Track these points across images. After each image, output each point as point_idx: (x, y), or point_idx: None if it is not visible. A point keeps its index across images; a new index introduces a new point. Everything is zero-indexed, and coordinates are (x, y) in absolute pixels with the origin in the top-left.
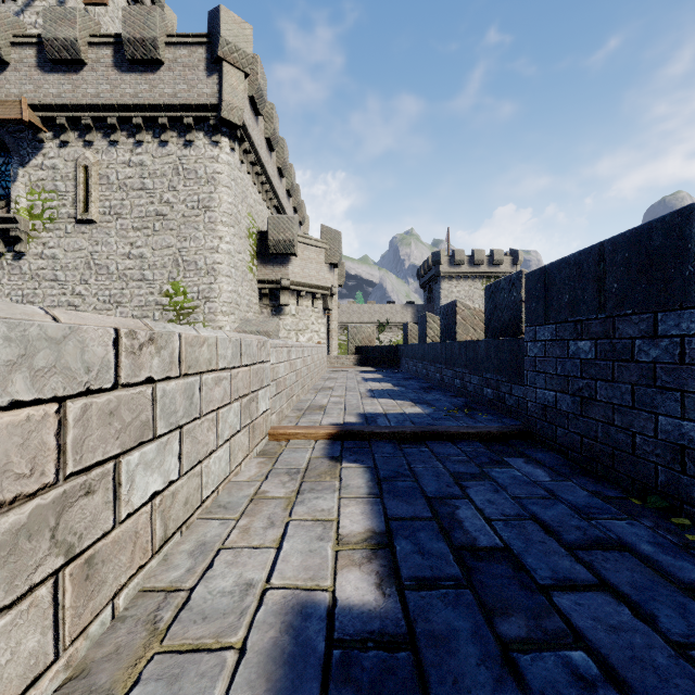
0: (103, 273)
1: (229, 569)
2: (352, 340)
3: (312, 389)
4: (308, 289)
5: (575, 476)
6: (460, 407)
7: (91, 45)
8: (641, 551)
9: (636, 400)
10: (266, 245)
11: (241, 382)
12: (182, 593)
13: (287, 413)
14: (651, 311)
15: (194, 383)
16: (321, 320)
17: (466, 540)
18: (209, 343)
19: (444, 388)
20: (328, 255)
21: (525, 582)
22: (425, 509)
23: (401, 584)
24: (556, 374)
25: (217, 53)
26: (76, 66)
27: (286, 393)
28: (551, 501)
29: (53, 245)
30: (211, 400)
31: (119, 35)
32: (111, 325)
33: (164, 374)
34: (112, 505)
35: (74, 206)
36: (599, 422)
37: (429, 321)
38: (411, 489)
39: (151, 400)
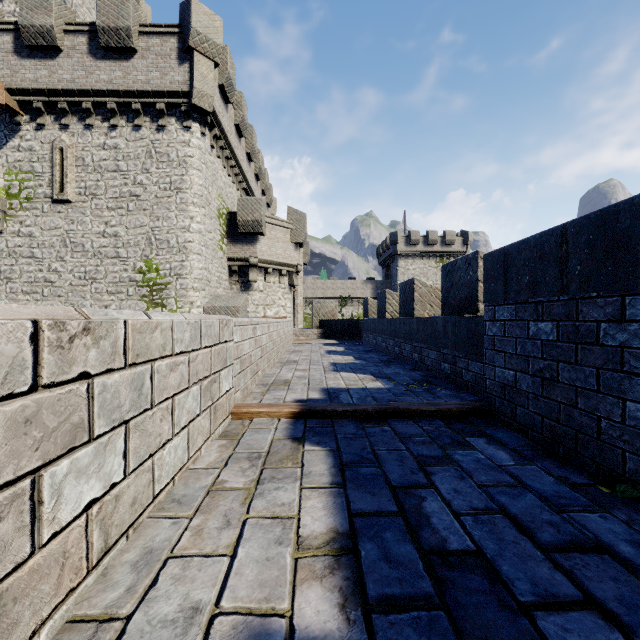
0: (79, 250)
1: (175, 586)
2: (316, 314)
3: (277, 362)
4: (275, 266)
5: (537, 458)
6: (419, 381)
7: (67, 32)
8: (620, 552)
9: (602, 384)
10: (235, 225)
11: (201, 365)
12: (119, 620)
13: (252, 388)
14: (617, 294)
15: (144, 372)
16: (288, 296)
17: (435, 539)
18: (162, 328)
19: (403, 361)
20: (294, 235)
21: (502, 596)
22: (389, 501)
23: (367, 602)
24: (516, 353)
25: (188, 43)
26: (52, 53)
27: (251, 369)
28: (518, 489)
29: (30, 224)
30: (165, 387)
31: (94, 24)
32: (28, 316)
33: (104, 366)
34: (29, 529)
35: (50, 187)
36: (562, 404)
37: (388, 298)
38: (374, 476)
39: (86, 397)
